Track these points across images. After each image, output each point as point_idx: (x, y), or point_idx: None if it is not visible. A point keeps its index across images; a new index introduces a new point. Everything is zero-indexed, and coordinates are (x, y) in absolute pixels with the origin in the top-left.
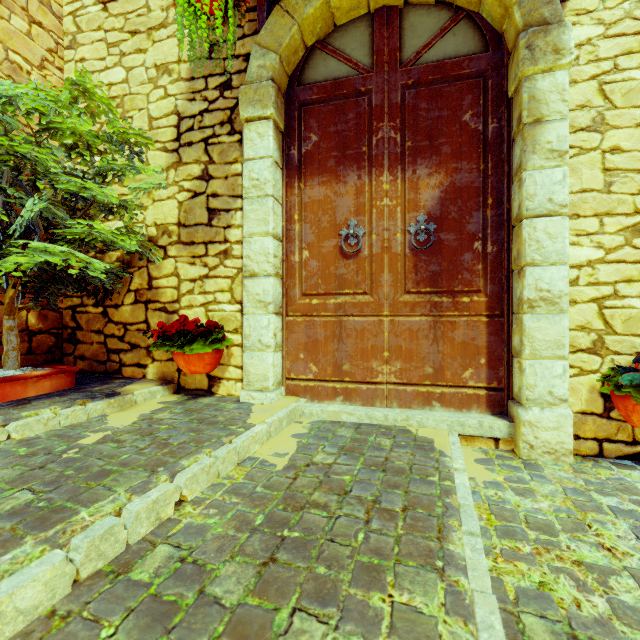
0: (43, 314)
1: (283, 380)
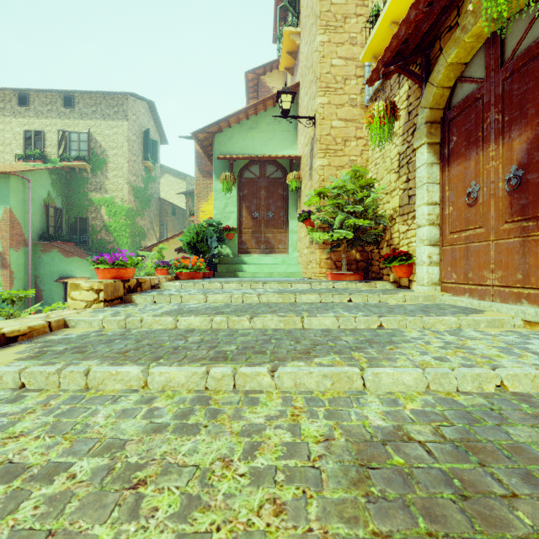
0: (361, 254)
1: (440, 283)
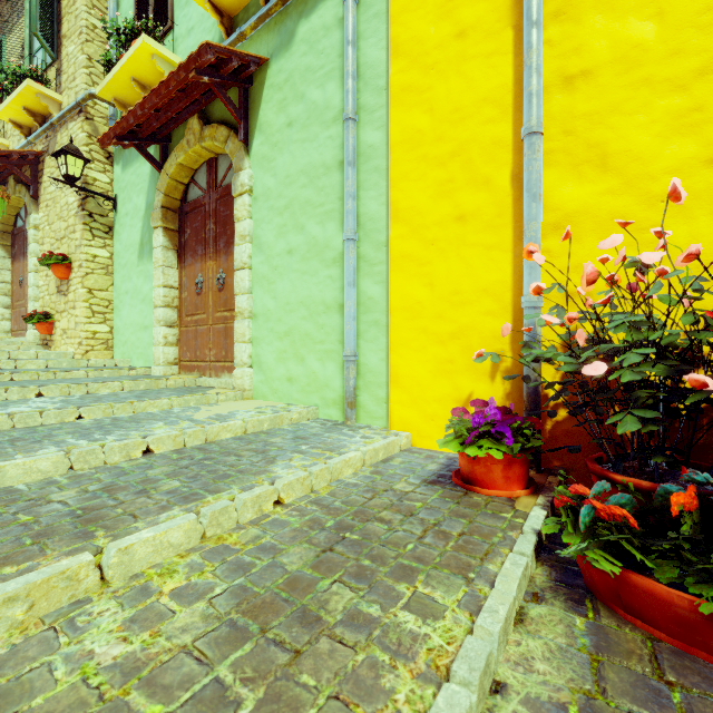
0: None
1: (12, 331)
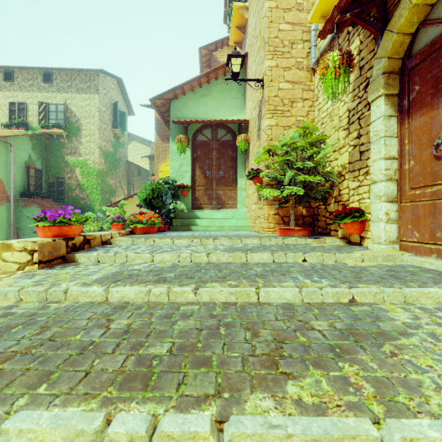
0: (307, 210)
1: (397, 241)
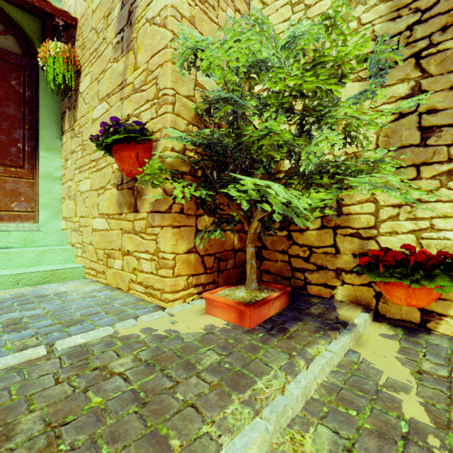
0: (240, 236)
1: None
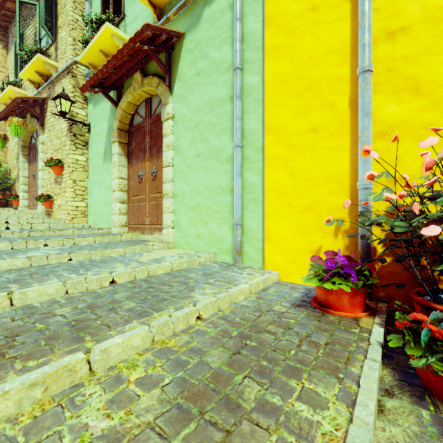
0: (3, 196)
1: (28, 206)
